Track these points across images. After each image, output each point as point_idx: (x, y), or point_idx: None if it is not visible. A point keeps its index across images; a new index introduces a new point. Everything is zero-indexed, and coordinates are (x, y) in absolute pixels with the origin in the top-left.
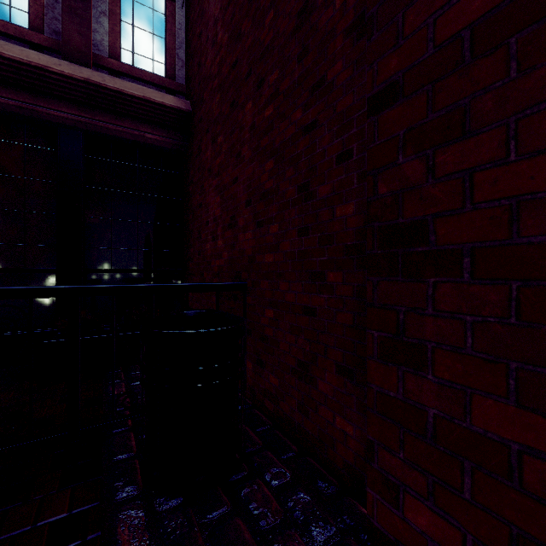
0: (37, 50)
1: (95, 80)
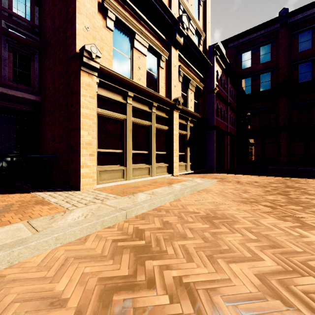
0: None
1: (5, 92)
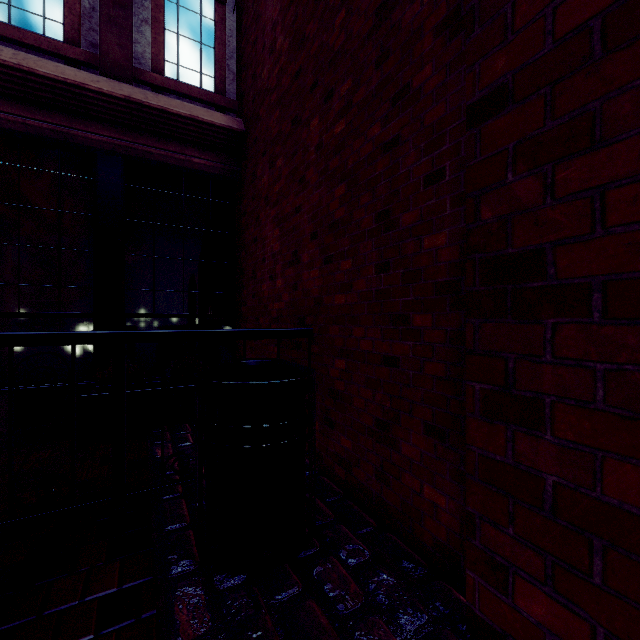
0: (72, 66)
1: (137, 98)
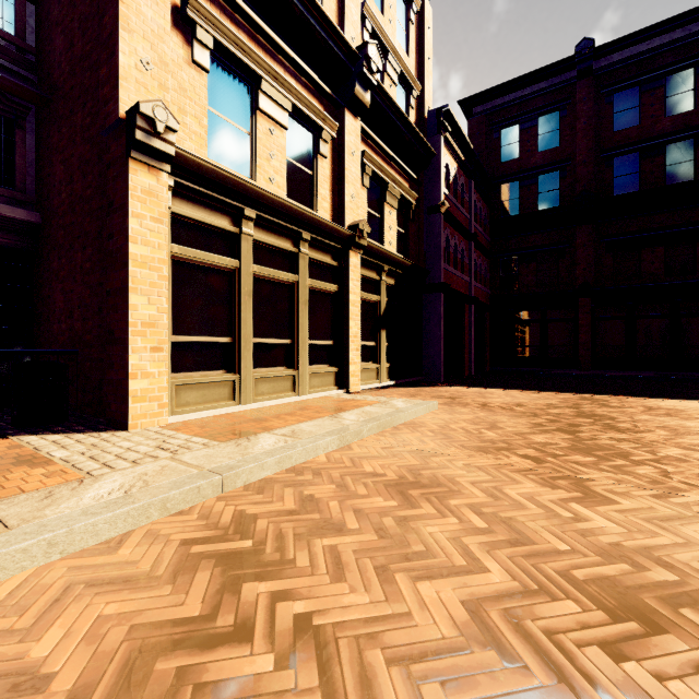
0: None
1: None
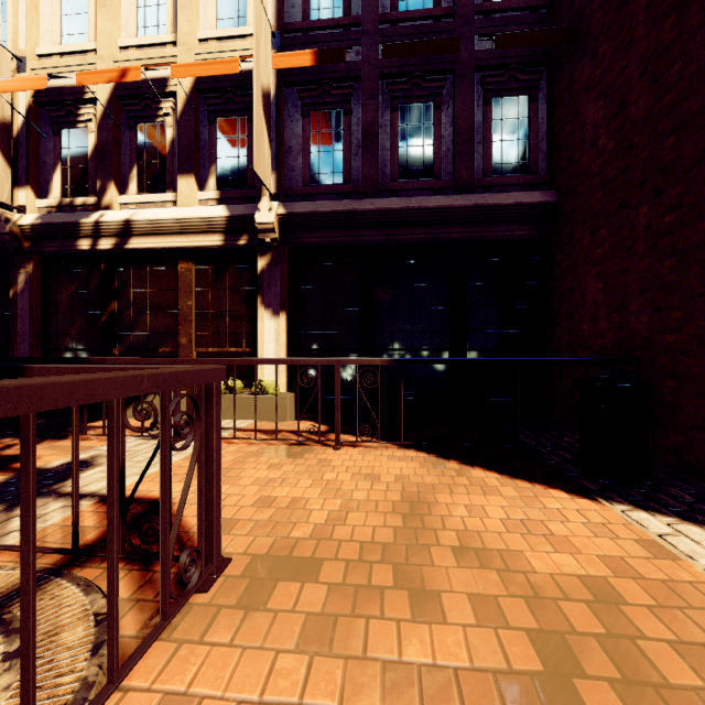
0: (438, 192)
1: (480, 203)
